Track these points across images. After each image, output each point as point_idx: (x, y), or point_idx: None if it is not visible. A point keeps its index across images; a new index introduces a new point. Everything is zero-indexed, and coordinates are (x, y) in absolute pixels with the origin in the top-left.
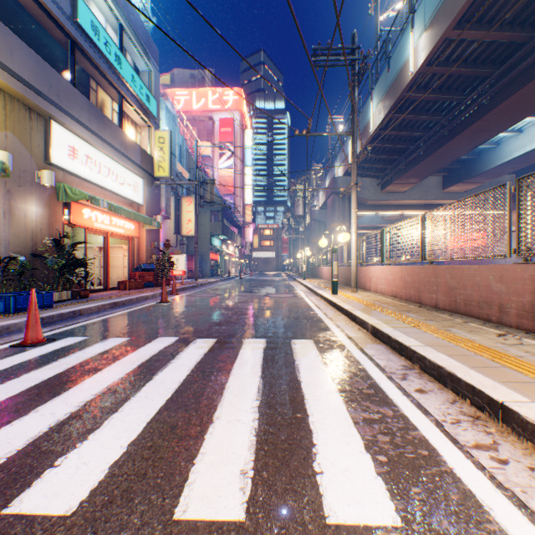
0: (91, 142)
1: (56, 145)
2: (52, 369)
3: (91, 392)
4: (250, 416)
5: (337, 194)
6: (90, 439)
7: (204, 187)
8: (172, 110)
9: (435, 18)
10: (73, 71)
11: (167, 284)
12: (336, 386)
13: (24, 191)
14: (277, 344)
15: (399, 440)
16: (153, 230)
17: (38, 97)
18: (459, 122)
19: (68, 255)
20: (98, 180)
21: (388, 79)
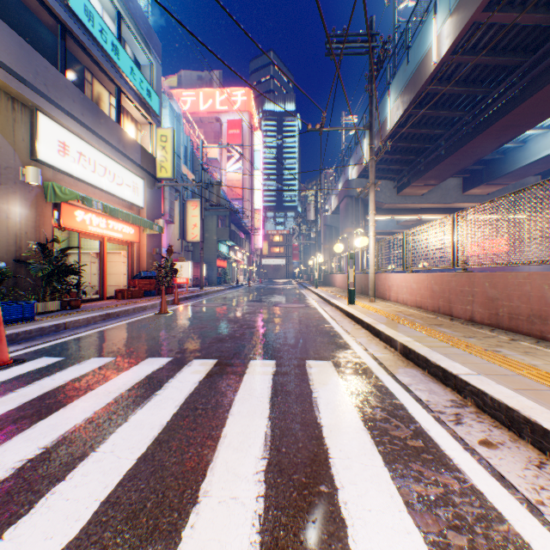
0: (84, 138)
1: (43, 140)
2: (3, 403)
3: (39, 443)
4: (252, 491)
5: (350, 197)
6: (5, 538)
7: (210, 190)
8: (177, 111)
9: (461, 1)
10: (64, 59)
11: (170, 293)
12: (370, 434)
13: (6, 190)
14: (289, 368)
15: (484, 546)
16: (154, 235)
17: (22, 85)
18: (484, 117)
19: (57, 261)
20: (92, 179)
21: (407, 72)
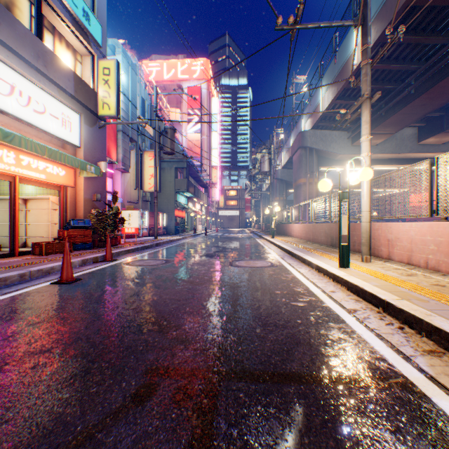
0: None
1: None
2: None
3: None
4: None
5: (304, 148)
6: None
7: (164, 137)
8: (140, 72)
9: None
10: None
11: (113, 244)
12: None
13: None
14: None
15: None
16: (95, 179)
17: None
18: None
19: None
20: None
21: None
